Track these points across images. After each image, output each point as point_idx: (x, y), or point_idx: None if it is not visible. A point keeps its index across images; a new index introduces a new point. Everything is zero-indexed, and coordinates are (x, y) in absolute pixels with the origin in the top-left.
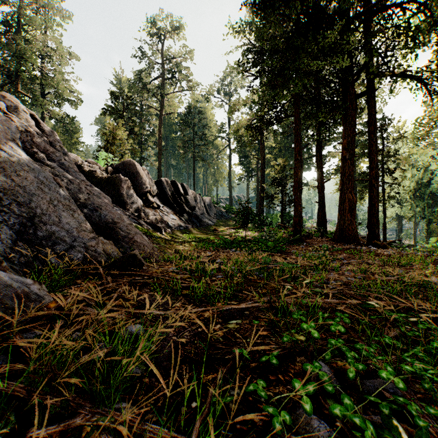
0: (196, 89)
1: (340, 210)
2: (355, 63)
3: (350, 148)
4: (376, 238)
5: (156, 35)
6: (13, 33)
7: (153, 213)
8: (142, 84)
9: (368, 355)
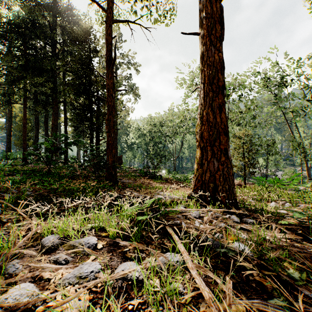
0: None
1: (51, 151)
2: (56, 89)
3: (55, 124)
4: (67, 162)
5: None
6: None
7: None
8: None
9: (3, 170)
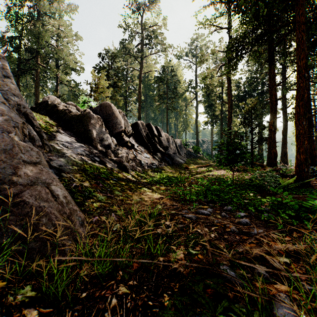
0: (169, 51)
1: None
2: None
3: None
4: None
5: (136, 10)
6: (34, 21)
7: (125, 151)
8: (125, 49)
9: None
